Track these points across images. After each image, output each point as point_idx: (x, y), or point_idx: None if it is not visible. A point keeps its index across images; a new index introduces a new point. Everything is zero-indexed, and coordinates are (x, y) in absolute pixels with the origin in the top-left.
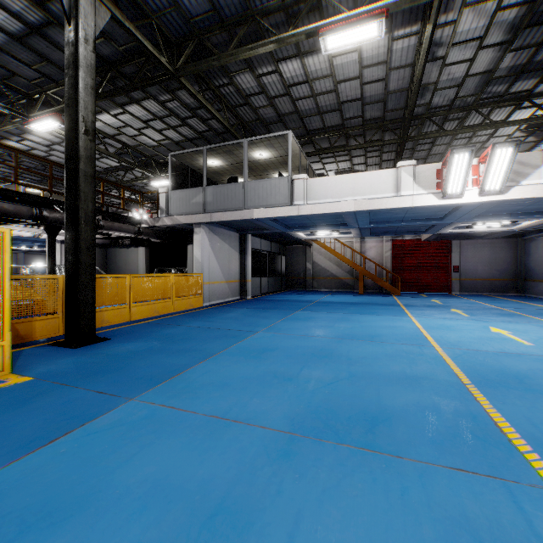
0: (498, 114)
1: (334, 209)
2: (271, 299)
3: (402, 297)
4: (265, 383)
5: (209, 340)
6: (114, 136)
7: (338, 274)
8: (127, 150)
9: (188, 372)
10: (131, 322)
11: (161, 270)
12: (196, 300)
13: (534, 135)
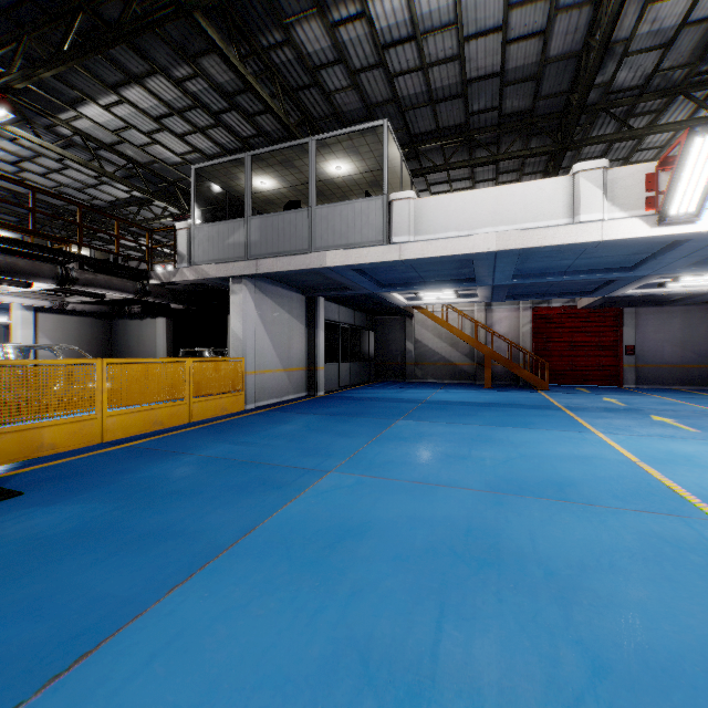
0: None
1: (461, 248)
2: (354, 396)
3: (553, 393)
4: None
5: (226, 498)
6: (112, 145)
7: (453, 358)
8: (136, 170)
9: (116, 642)
10: (101, 446)
11: (192, 352)
12: (233, 401)
13: None
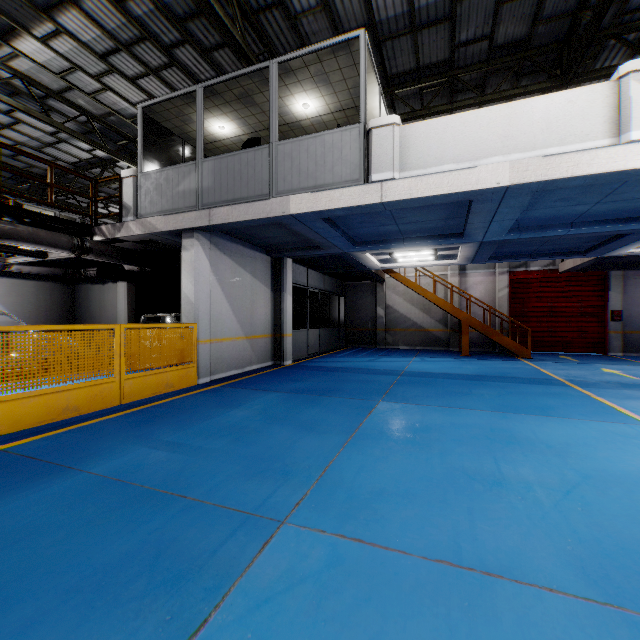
0: None
1: (461, 183)
2: (323, 365)
3: (540, 362)
4: None
5: (48, 629)
6: (60, 92)
7: (425, 324)
8: (90, 122)
9: None
10: None
11: (157, 317)
12: (181, 375)
13: None
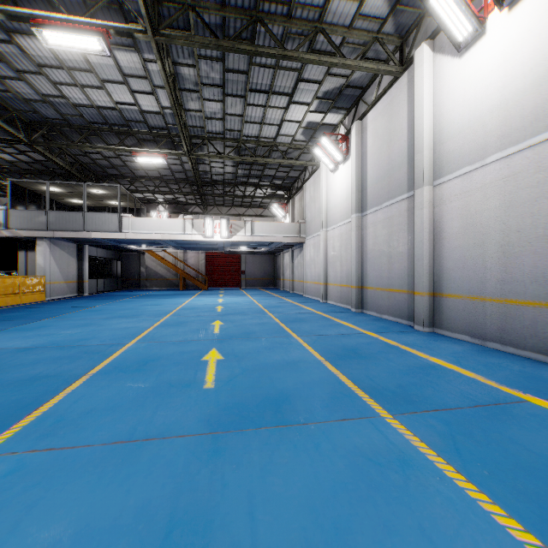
0: (251, 189)
1: (149, 237)
2: (106, 295)
3: (206, 291)
4: (100, 314)
5: (67, 310)
6: None
7: (167, 276)
8: None
9: (63, 315)
10: None
11: None
12: (40, 296)
13: (274, 199)
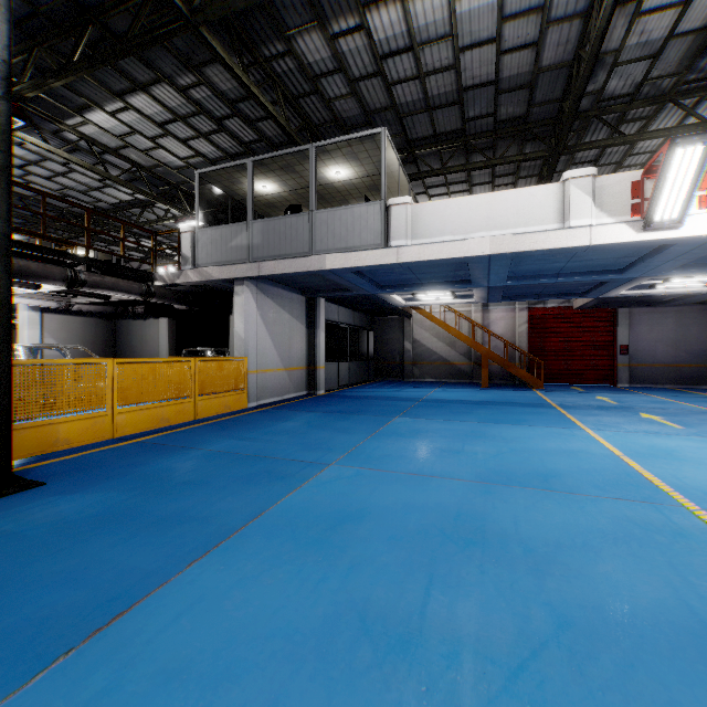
0: (704, 111)
1: (457, 251)
2: (353, 394)
3: (548, 392)
4: (338, 669)
5: (234, 487)
6: (117, 149)
7: (450, 357)
8: (139, 173)
9: (147, 604)
10: (112, 442)
11: (194, 351)
12: (236, 399)
13: None
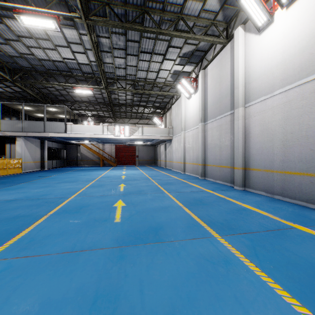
0: (141, 108)
1: (82, 136)
2: (57, 169)
3: (116, 167)
4: (54, 180)
5: (34, 178)
6: None
7: (93, 158)
8: None
9: (32, 181)
10: None
11: None
12: (18, 170)
13: (155, 114)
